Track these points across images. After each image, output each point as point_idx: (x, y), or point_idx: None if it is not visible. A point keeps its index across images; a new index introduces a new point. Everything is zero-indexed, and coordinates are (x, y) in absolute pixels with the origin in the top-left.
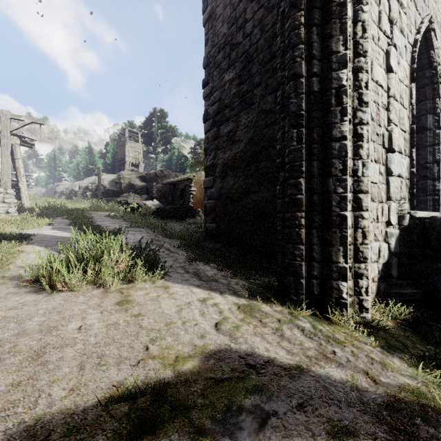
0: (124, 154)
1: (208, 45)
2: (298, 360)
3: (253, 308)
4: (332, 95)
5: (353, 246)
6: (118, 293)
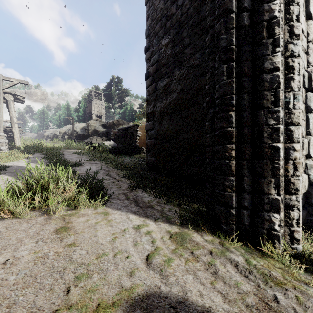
0: (91, 109)
1: (149, 20)
2: (237, 312)
3: (185, 237)
4: (263, 27)
5: (284, 177)
6: (59, 219)
